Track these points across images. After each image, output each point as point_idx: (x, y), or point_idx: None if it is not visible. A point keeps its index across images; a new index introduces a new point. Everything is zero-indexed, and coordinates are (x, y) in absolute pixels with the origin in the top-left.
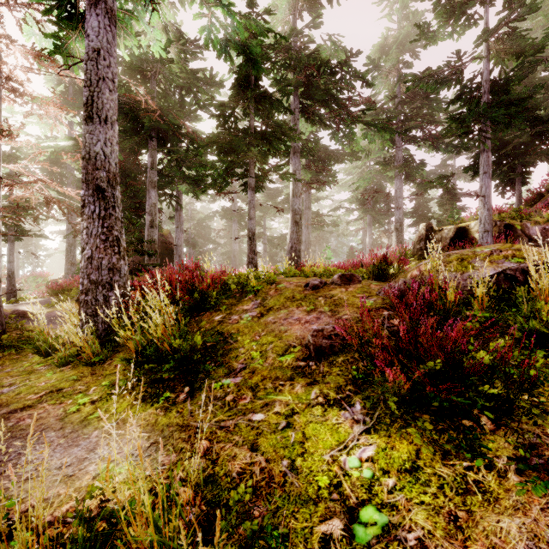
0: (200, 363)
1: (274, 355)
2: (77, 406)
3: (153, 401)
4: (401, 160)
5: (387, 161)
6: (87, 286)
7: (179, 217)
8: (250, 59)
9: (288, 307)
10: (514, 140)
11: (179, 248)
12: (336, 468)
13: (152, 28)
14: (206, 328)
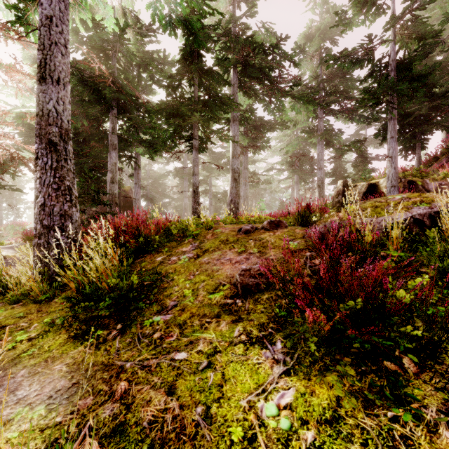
0: (135, 301)
1: (205, 293)
2: (14, 343)
3: (83, 339)
4: (322, 129)
5: (311, 130)
6: (40, 230)
7: (137, 175)
8: (191, 33)
9: (222, 249)
10: (414, 112)
11: (137, 201)
12: (252, 417)
13: (104, 4)
14: (147, 269)
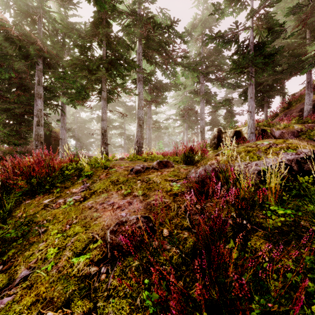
0: None
1: (70, 255)
2: None
3: None
4: (203, 91)
5: (196, 91)
6: None
7: (63, 120)
8: None
9: (110, 191)
10: (263, 82)
11: (63, 140)
12: None
13: None
14: (28, 214)
